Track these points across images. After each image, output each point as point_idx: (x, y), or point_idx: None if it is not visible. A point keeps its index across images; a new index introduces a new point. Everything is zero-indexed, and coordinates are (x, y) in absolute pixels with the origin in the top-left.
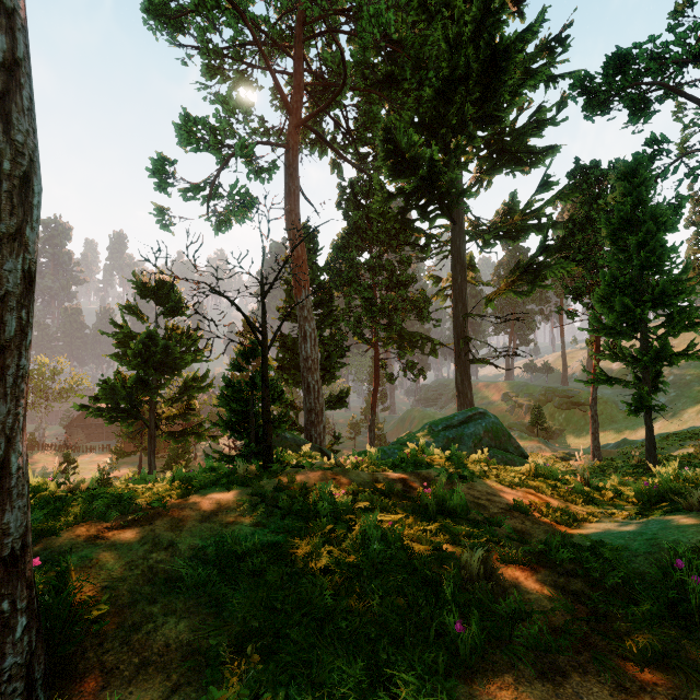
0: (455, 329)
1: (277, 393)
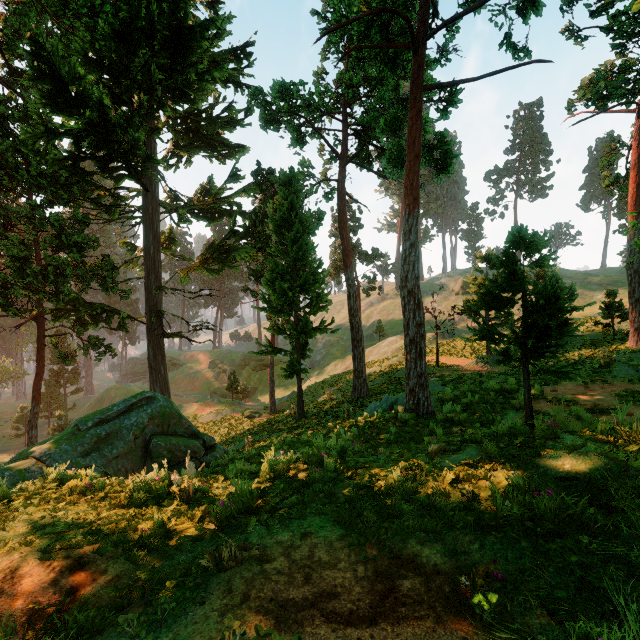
0: (147, 302)
1: None
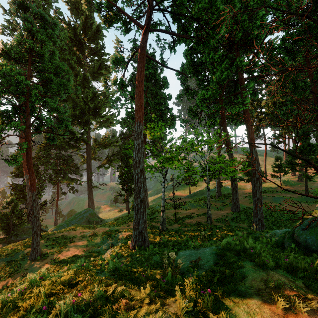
0: (87, 177)
1: (22, 213)
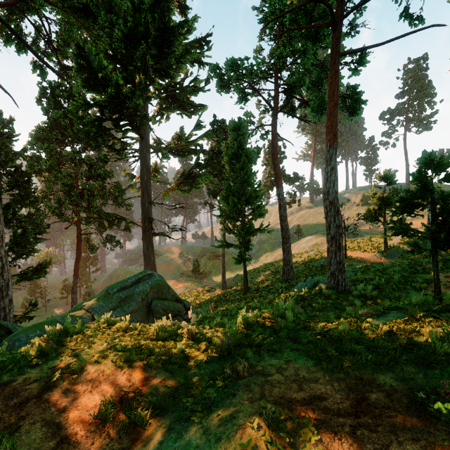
0: (143, 212)
1: None
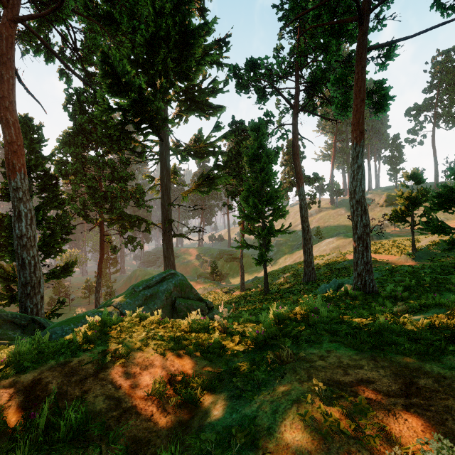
0: (163, 214)
1: None
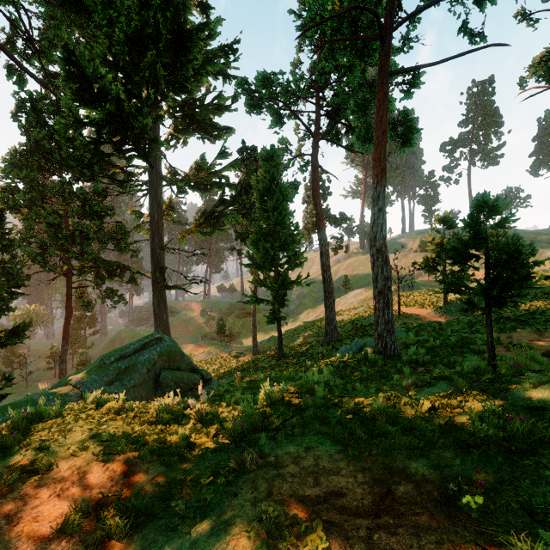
0: (153, 260)
1: None
